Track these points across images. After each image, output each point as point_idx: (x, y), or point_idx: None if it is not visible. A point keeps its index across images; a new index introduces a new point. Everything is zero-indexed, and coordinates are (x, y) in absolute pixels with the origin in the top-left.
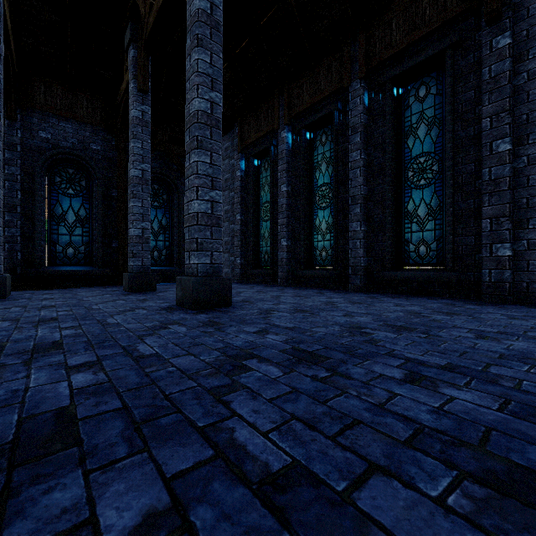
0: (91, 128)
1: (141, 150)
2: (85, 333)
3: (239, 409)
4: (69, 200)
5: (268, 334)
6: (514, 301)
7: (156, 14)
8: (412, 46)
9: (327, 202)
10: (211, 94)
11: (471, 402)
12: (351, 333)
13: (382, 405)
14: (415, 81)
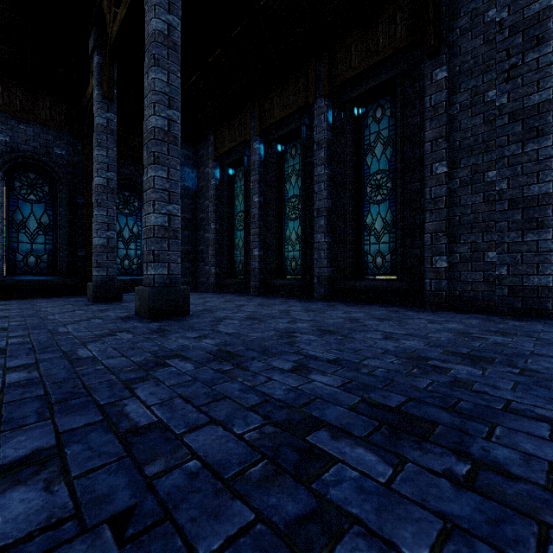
0: (55, 132)
1: (106, 158)
2: (31, 341)
3: (140, 392)
4: (30, 206)
5: (205, 339)
6: (450, 307)
7: (119, 24)
8: (370, 69)
9: (297, 213)
10: (168, 111)
11: (324, 383)
12: (280, 337)
13: (254, 387)
14: (373, 103)
